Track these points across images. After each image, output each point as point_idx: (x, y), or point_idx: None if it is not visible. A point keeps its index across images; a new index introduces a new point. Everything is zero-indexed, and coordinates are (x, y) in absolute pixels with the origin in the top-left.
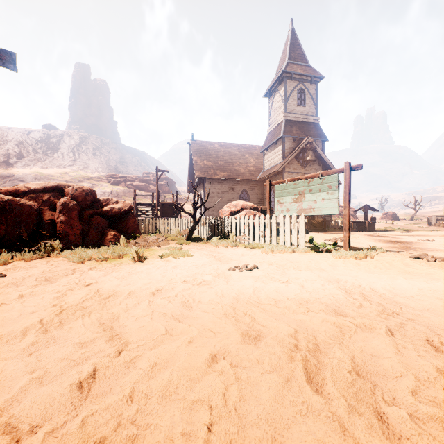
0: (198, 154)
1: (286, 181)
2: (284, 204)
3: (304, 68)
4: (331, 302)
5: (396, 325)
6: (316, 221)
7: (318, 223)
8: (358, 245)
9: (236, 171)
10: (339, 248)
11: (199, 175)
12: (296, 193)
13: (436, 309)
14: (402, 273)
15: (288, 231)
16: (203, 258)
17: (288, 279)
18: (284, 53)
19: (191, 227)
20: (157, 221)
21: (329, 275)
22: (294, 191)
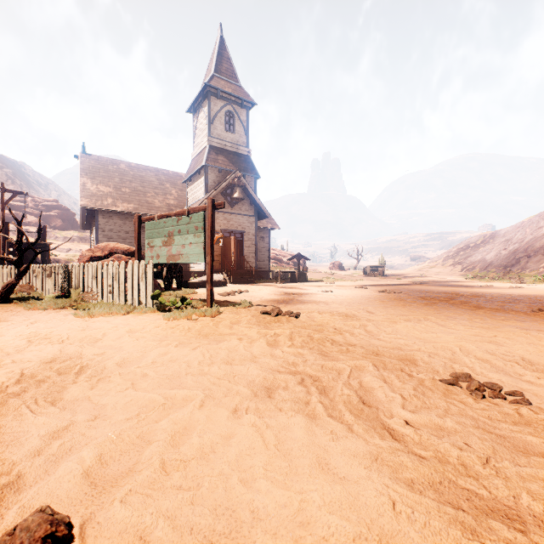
0: (91, 174)
1: (156, 217)
2: (155, 248)
3: (233, 87)
4: None
5: None
6: (246, 271)
7: (247, 273)
8: (240, 300)
9: (148, 204)
10: (203, 305)
11: (86, 204)
12: (166, 235)
13: (91, 397)
14: (196, 337)
15: (137, 284)
16: None
17: None
18: (211, 62)
19: (10, 280)
20: None
21: (76, 350)
22: (164, 232)
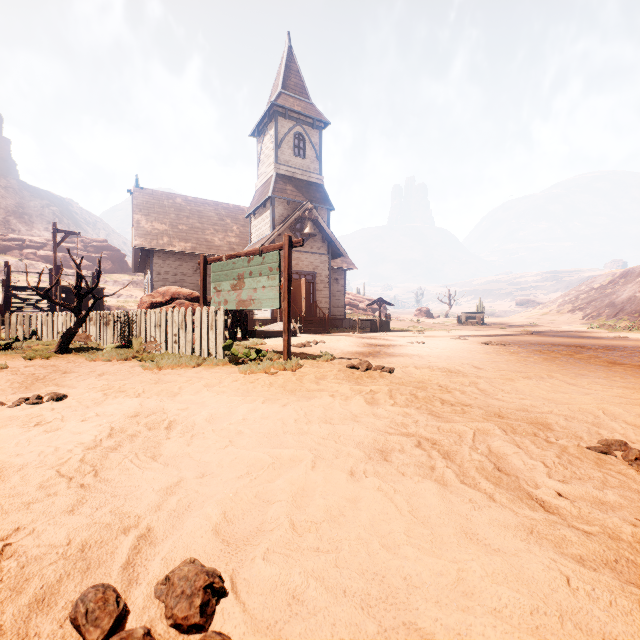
0: (145, 210)
1: (223, 258)
2: (222, 292)
3: (303, 105)
4: (35, 459)
5: (26, 501)
6: (319, 319)
7: (320, 321)
8: (318, 352)
9: (207, 242)
10: (278, 357)
11: (141, 243)
12: (235, 277)
13: (191, 454)
14: (282, 392)
15: (206, 333)
16: (4, 384)
17: (55, 417)
18: (278, 77)
19: (69, 328)
20: (34, 318)
21: (157, 404)
22: (233, 274)
